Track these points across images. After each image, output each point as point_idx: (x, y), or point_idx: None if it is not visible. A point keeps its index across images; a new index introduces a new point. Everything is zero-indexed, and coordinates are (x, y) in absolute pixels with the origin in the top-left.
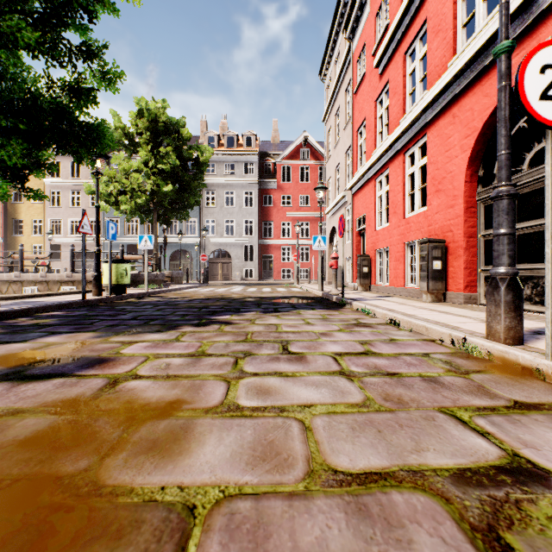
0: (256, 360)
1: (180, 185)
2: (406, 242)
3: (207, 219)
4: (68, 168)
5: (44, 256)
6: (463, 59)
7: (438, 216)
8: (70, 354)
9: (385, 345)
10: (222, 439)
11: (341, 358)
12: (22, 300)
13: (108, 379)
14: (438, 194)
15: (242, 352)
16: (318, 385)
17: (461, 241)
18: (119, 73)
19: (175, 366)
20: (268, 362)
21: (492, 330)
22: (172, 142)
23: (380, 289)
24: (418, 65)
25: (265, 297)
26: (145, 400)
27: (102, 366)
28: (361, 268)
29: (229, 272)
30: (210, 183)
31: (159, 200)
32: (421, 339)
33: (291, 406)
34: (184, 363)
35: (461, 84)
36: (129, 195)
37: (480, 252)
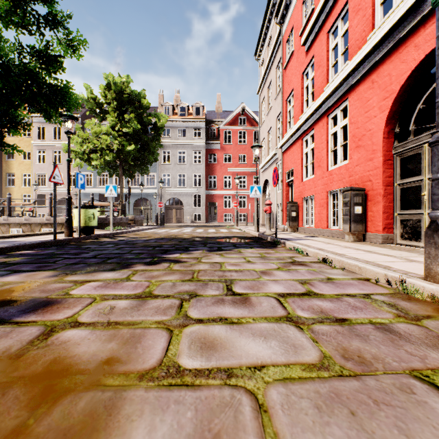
0: (201, 302)
1: (141, 145)
2: (329, 191)
3: (163, 173)
4: (51, 132)
5: (29, 203)
6: (383, 30)
7: (358, 168)
8: (19, 296)
9: (324, 285)
10: (154, 429)
11: (285, 300)
12: (3, 240)
13: (44, 328)
14: (358, 149)
15: (188, 293)
16: (267, 336)
17: (380, 189)
18: (82, 42)
19: (119, 311)
20: (213, 305)
21: (432, 272)
22: (135, 110)
23: (306, 230)
24: (340, 41)
25: (210, 237)
26: (74, 359)
27: (44, 311)
28: (290, 213)
29: (182, 216)
30: (166, 144)
31: (124, 157)
32: (356, 278)
33: (239, 368)
34: (128, 306)
35: (380, 53)
36: (99, 153)
37: (397, 198)
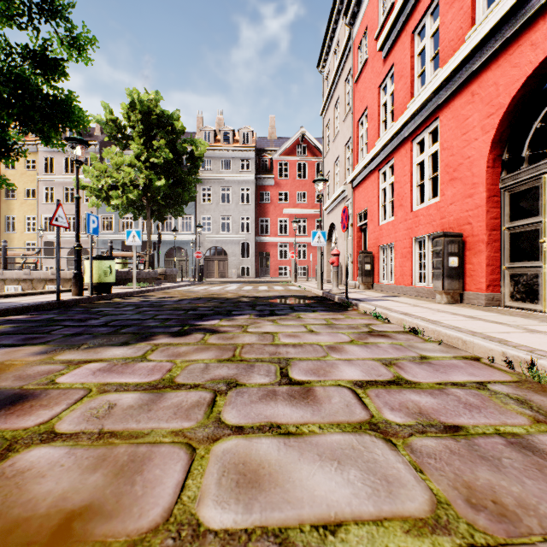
0: (243, 396)
1: (174, 180)
2: (414, 237)
3: (203, 216)
4: (62, 164)
5: (32, 253)
6: (487, 25)
7: (453, 208)
8: None
9: (418, 367)
10: None
11: (365, 392)
12: None
13: None
14: (453, 183)
15: (225, 380)
16: (342, 460)
17: (483, 234)
18: (90, 39)
19: (120, 411)
20: (260, 402)
21: None
22: (166, 135)
23: (384, 288)
24: (428, 43)
25: (261, 297)
26: (27, 507)
27: (9, 412)
28: (363, 265)
29: (226, 269)
30: (206, 179)
31: (152, 195)
32: (460, 356)
33: (298, 529)
34: (135, 404)
35: (483, 55)
36: (121, 190)
37: (505, 247)
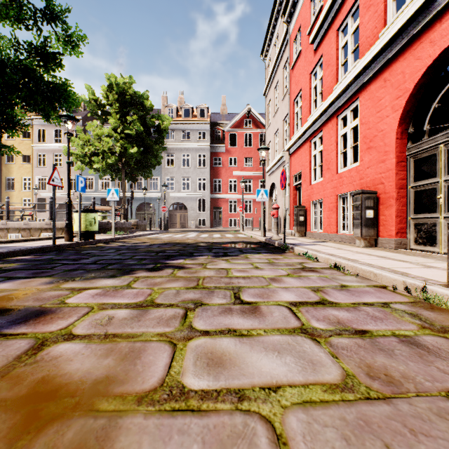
0: (207, 311)
1: (144, 148)
2: (339, 194)
3: (167, 177)
4: (52, 135)
5: (29, 207)
6: (396, 26)
7: (369, 171)
8: (10, 305)
9: (339, 292)
10: None
11: (298, 309)
12: None
13: (34, 341)
14: (369, 151)
15: (193, 301)
16: (281, 351)
17: (393, 192)
18: (82, 38)
19: (117, 321)
20: (220, 315)
21: None
22: (138, 112)
23: (315, 235)
24: (350, 39)
25: (215, 243)
26: (65, 378)
27: (36, 321)
28: (298, 217)
29: (186, 221)
30: (170, 147)
31: (126, 160)
32: (371, 285)
33: (251, 389)
34: (128, 316)
35: (393, 50)
36: (101, 156)
37: (410, 202)
